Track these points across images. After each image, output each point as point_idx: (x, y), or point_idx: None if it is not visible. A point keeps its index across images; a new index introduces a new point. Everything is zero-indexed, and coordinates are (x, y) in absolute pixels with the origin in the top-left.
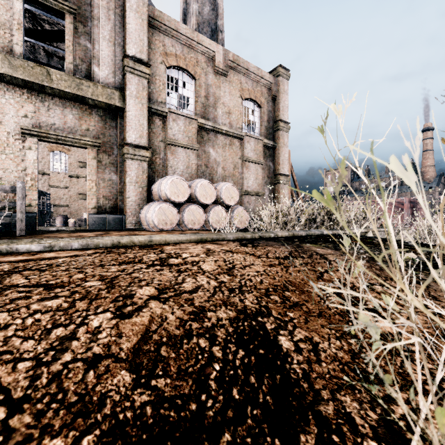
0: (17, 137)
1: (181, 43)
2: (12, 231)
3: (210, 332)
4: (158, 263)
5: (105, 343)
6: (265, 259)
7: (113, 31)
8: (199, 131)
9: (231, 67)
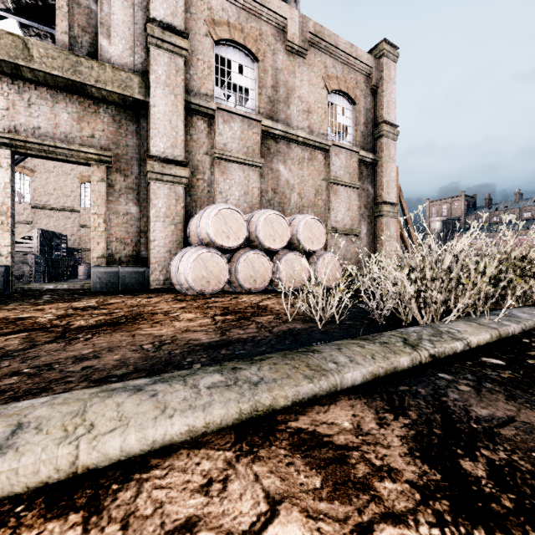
0: None
1: (237, 5)
2: None
3: None
4: None
5: None
6: None
7: None
8: (263, 139)
9: (311, 43)
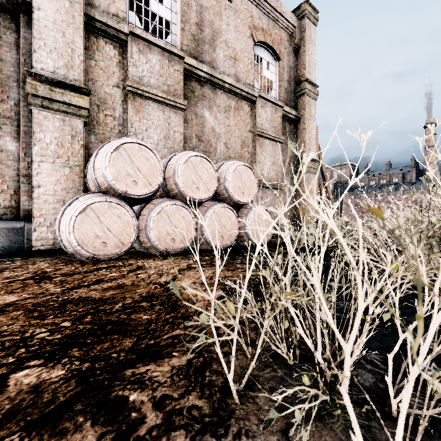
0: None
1: None
2: None
3: None
4: None
5: None
6: None
7: None
8: (186, 80)
9: None
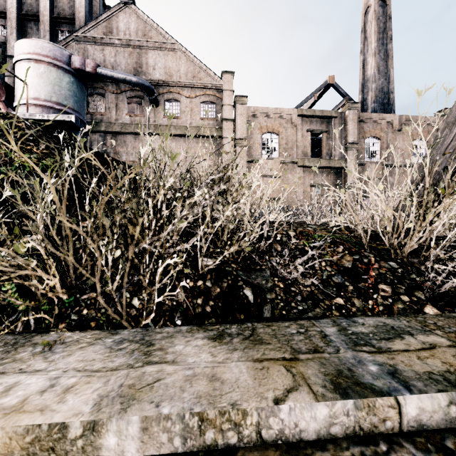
0: (308, 187)
1: (372, 123)
2: None
3: None
4: None
5: None
6: None
7: (341, 132)
8: (382, 169)
9: (403, 124)
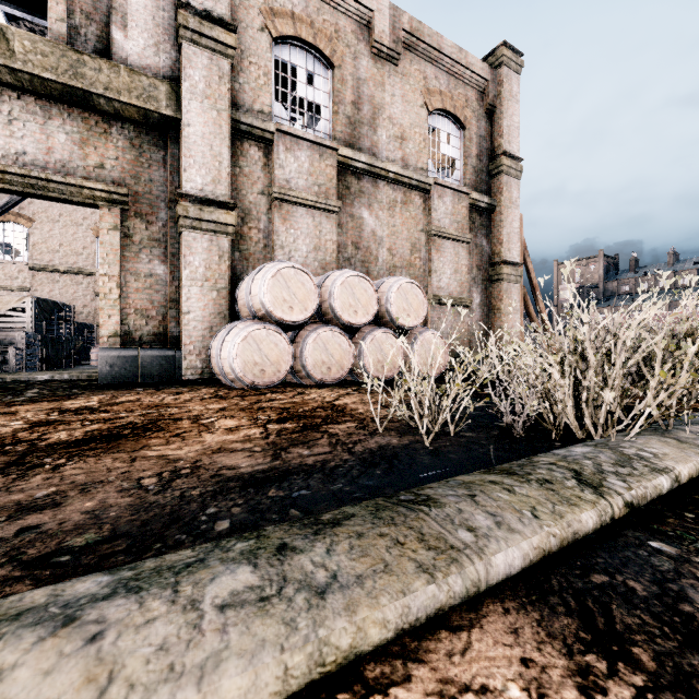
0: None
1: None
2: None
3: None
4: None
5: None
6: None
7: None
8: (340, 174)
9: (405, 45)
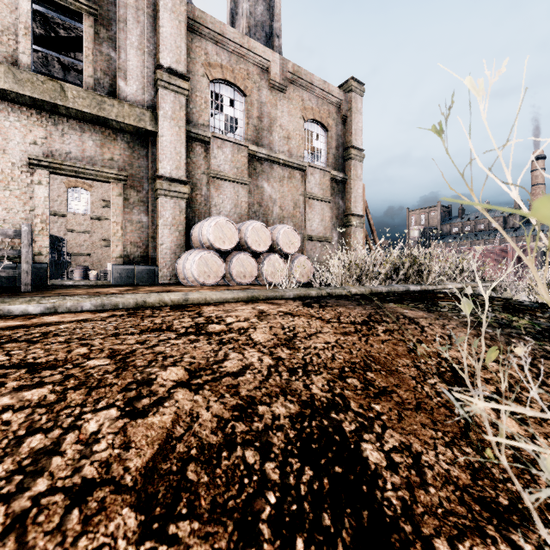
0: (24, 169)
1: (228, 51)
2: (18, 286)
3: (262, 437)
4: (192, 331)
5: (103, 460)
6: (337, 324)
7: (143, 36)
8: (250, 161)
9: (290, 81)
